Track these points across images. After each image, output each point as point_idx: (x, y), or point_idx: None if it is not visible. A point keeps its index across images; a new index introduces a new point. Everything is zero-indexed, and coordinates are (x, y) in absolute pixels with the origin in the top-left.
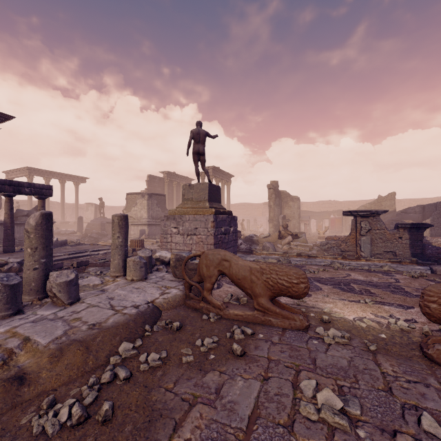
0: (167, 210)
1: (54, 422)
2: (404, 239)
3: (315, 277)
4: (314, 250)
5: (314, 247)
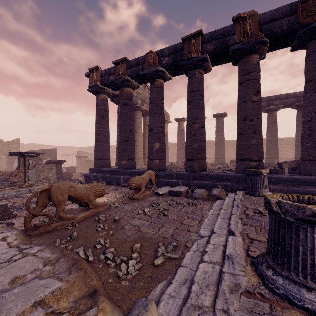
0: None
1: (136, 265)
2: (54, 169)
3: None
4: None
5: None
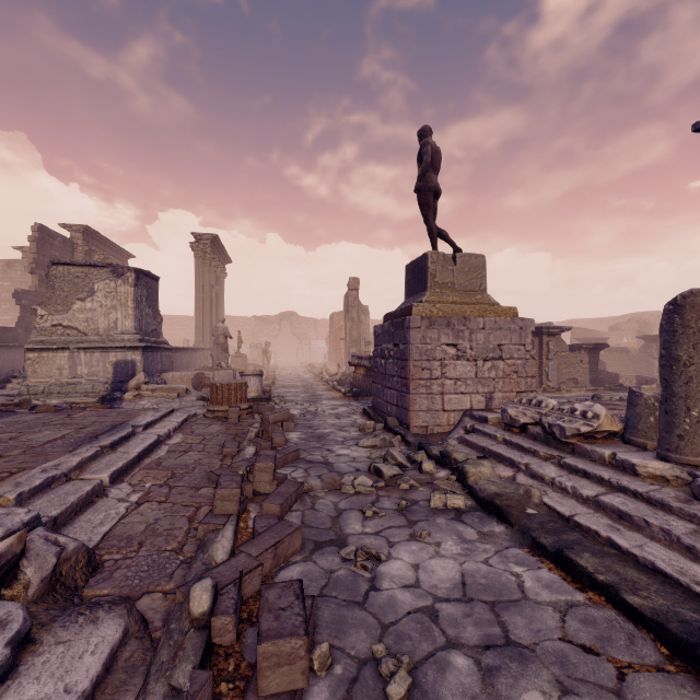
0: (160, 315)
1: None
2: (585, 363)
3: None
4: None
5: None
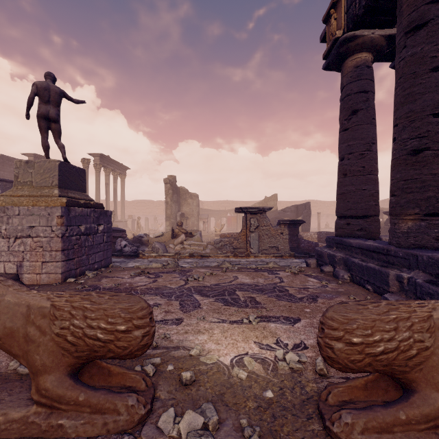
0: None
1: None
2: (285, 234)
3: (199, 286)
4: (208, 249)
5: (208, 246)
